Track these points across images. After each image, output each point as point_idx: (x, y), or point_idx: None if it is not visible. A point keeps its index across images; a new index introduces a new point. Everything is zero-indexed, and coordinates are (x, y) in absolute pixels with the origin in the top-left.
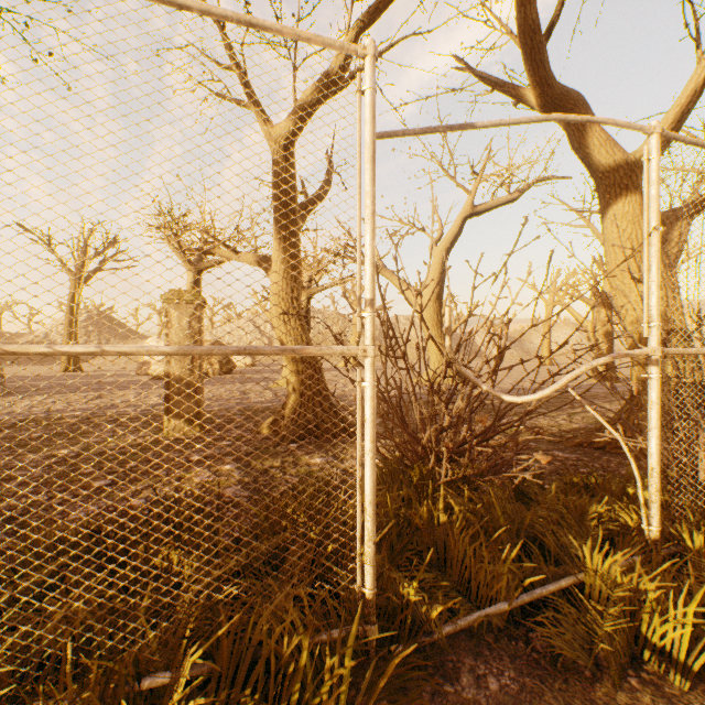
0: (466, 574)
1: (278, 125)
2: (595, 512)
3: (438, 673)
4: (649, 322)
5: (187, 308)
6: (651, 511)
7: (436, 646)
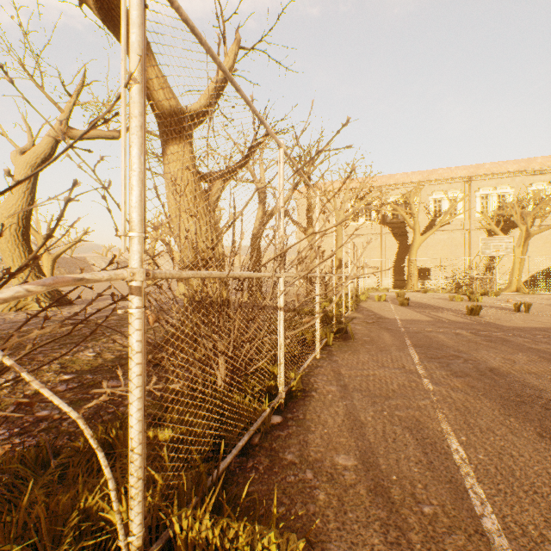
0: None
1: None
2: (84, 510)
3: None
4: (130, 230)
5: None
6: (132, 512)
7: None
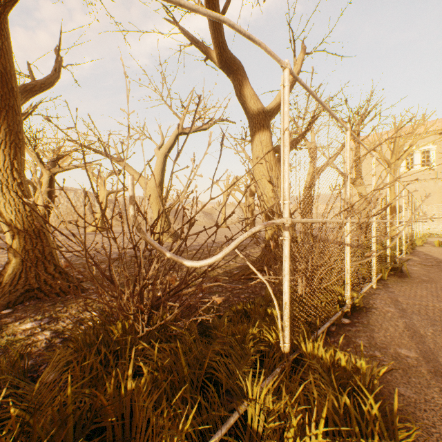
0: None
1: None
2: (251, 334)
3: None
4: (284, 200)
5: None
6: (285, 333)
7: None
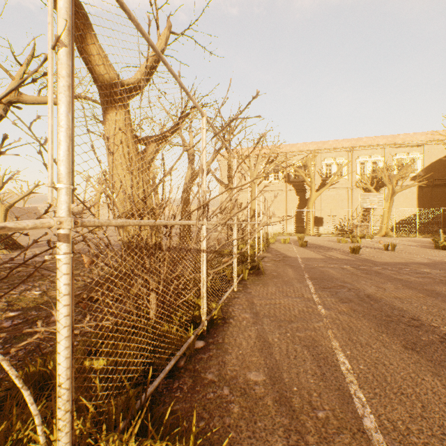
0: None
1: None
2: (17, 441)
3: None
4: (58, 182)
5: None
6: (60, 443)
7: None
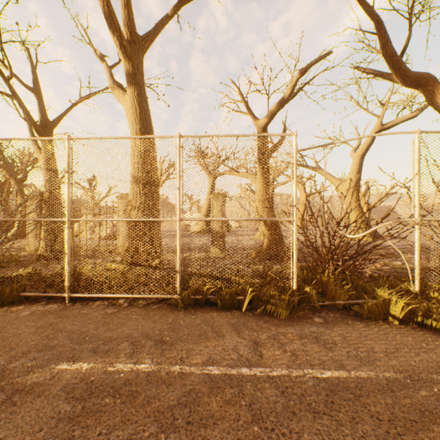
0: (332, 296)
1: (260, 120)
2: (400, 288)
3: (315, 311)
4: (414, 208)
5: (220, 201)
6: (415, 282)
7: (316, 308)
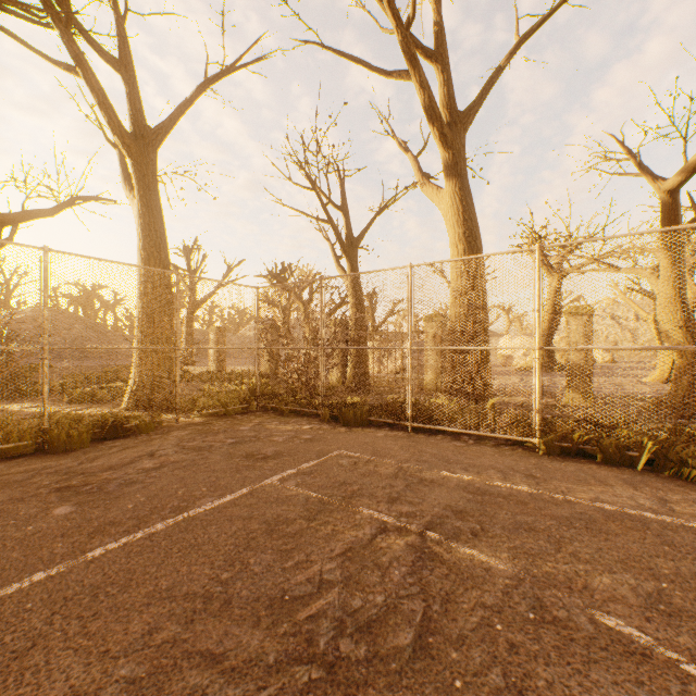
0: None
1: (666, 180)
2: None
3: None
4: None
5: (581, 318)
6: None
7: None
